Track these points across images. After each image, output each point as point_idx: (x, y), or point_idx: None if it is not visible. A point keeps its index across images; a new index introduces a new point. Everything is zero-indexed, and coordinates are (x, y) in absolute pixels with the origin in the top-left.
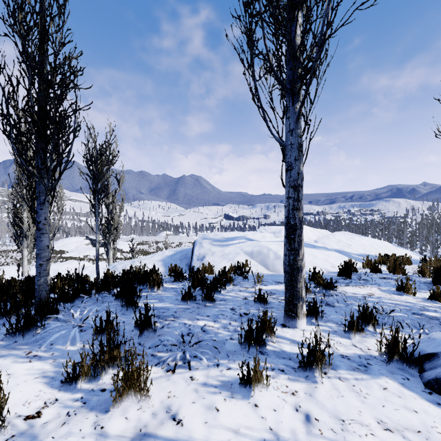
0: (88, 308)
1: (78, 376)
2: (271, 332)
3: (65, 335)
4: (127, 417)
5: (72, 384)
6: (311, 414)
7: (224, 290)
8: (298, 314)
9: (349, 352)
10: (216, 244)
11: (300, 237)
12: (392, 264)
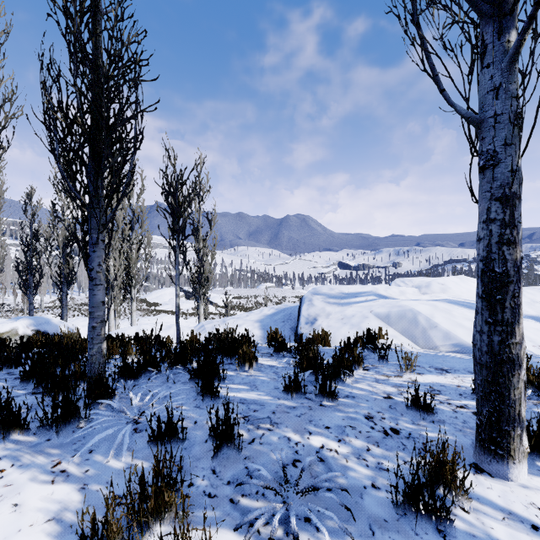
0: (151, 392)
1: (103, 537)
2: (459, 487)
3: (112, 435)
4: None
5: None
6: None
7: (351, 377)
8: (511, 452)
9: None
10: (331, 302)
11: (517, 298)
12: None
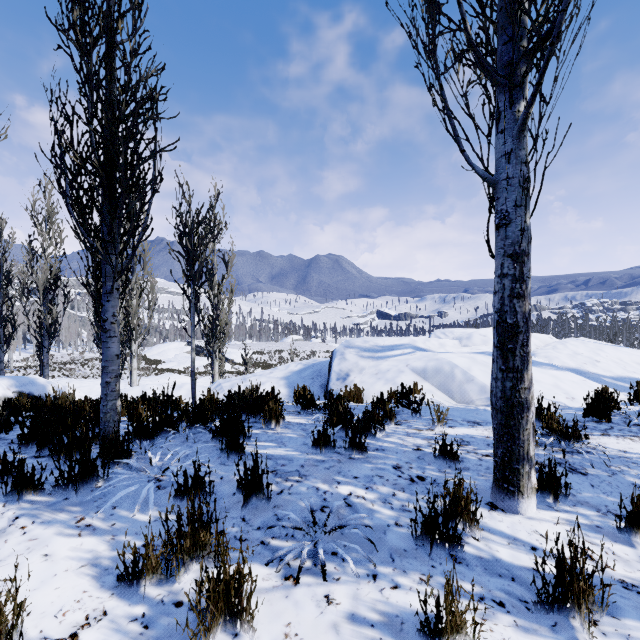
0: (172, 451)
1: (142, 573)
2: (472, 519)
3: (135, 493)
4: None
5: (131, 585)
6: None
7: (382, 432)
8: (520, 488)
9: (638, 577)
10: (365, 356)
11: (526, 347)
12: None
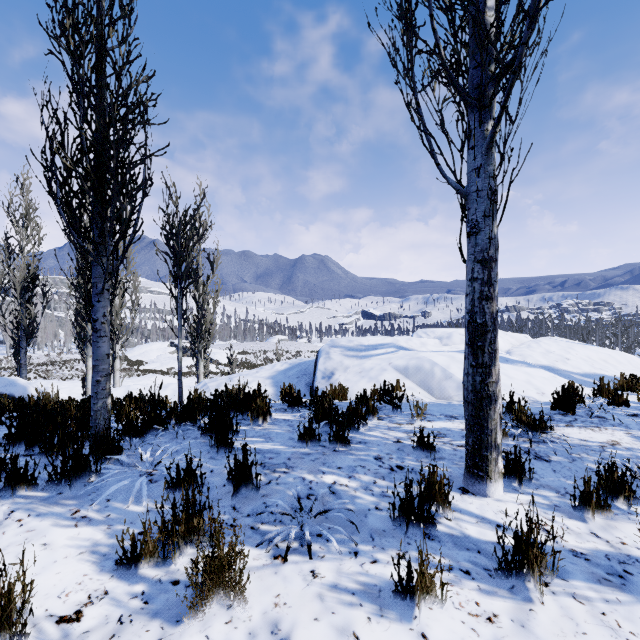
0: (162, 447)
1: (140, 556)
2: (445, 502)
3: (127, 486)
4: (208, 636)
5: (130, 567)
6: None
7: (365, 426)
8: (489, 473)
9: (587, 546)
10: (350, 355)
11: (493, 345)
12: None
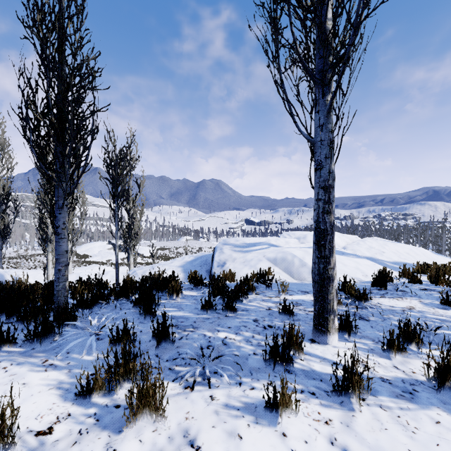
0: (106, 315)
1: (92, 390)
2: (299, 348)
3: (81, 343)
4: (141, 440)
5: (85, 397)
6: (350, 449)
7: (247, 299)
8: (328, 329)
9: (390, 375)
10: (237, 250)
11: (331, 243)
12: (434, 273)
